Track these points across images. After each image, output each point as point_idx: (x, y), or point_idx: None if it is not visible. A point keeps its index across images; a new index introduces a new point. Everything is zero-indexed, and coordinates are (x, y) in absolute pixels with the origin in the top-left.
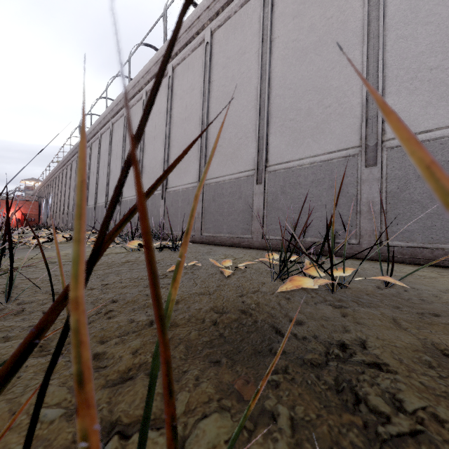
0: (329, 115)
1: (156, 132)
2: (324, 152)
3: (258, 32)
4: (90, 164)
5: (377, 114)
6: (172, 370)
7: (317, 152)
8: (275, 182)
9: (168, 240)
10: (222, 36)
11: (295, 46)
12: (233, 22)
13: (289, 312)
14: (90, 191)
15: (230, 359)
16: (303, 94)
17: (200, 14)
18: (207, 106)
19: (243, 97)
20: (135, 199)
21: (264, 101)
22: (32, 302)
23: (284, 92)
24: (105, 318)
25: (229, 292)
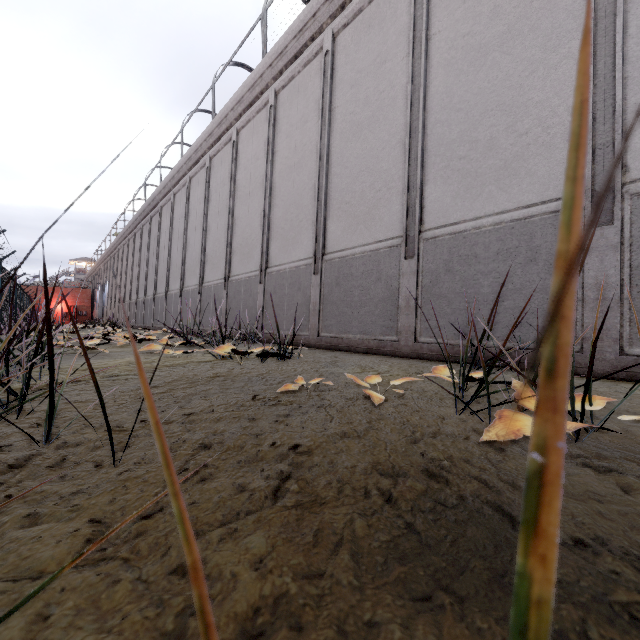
0: (526, 147)
1: (252, 188)
2: (518, 206)
3: (406, 28)
4: (160, 236)
5: (613, 139)
6: (343, 620)
7: (505, 206)
8: (435, 254)
9: (270, 342)
10: (349, 39)
11: (466, 44)
12: (367, 16)
13: (517, 479)
14: (160, 273)
15: (451, 593)
16: (481, 117)
17: (316, 10)
18: (327, 146)
19: (382, 129)
20: (222, 284)
21: (416, 132)
22: (79, 445)
23: (449, 117)
24: (195, 482)
25: (392, 433)
